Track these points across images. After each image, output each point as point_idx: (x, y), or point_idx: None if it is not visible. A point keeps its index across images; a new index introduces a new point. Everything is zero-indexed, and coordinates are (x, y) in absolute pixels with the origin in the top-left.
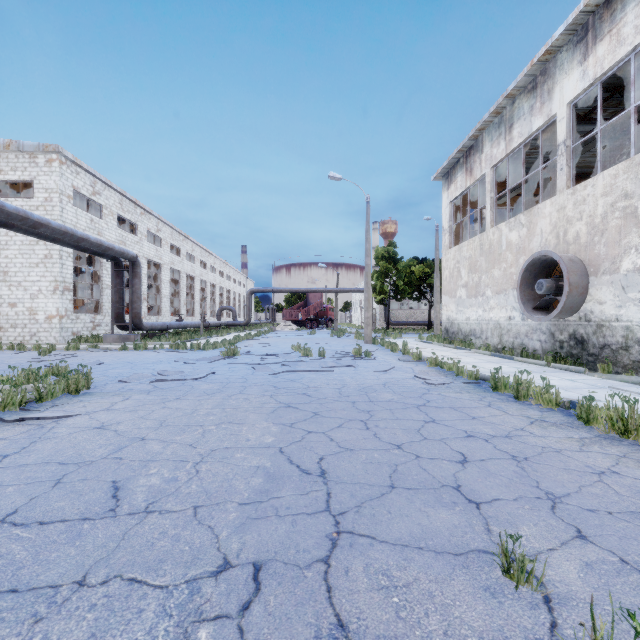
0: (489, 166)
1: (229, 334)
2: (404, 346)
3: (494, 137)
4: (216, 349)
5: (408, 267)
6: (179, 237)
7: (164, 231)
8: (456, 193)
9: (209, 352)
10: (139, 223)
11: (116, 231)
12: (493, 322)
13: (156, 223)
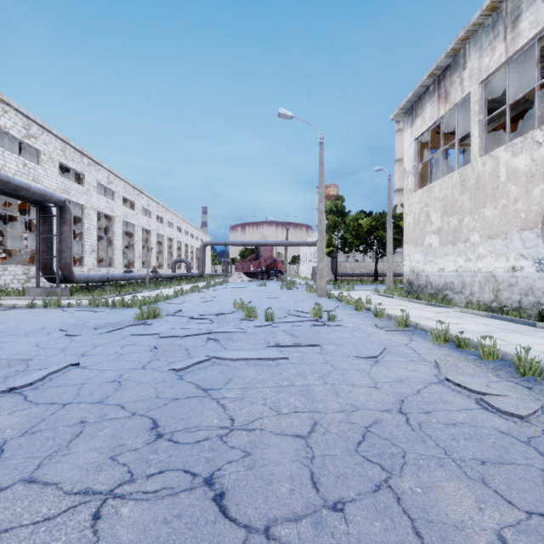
0: (476, 82)
1: (180, 286)
2: (377, 305)
3: (485, 43)
4: (145, 306)
5: (355, 220)
6: (133, 191)
7: (116, 184)
8: (423, 127)
9: (131, 311)
10: (86, 173)
11: (57, 179)
12: (483, 274)
13: (107, 175)
